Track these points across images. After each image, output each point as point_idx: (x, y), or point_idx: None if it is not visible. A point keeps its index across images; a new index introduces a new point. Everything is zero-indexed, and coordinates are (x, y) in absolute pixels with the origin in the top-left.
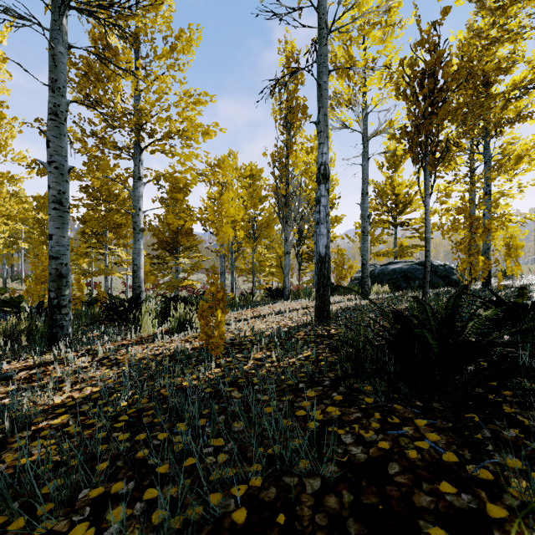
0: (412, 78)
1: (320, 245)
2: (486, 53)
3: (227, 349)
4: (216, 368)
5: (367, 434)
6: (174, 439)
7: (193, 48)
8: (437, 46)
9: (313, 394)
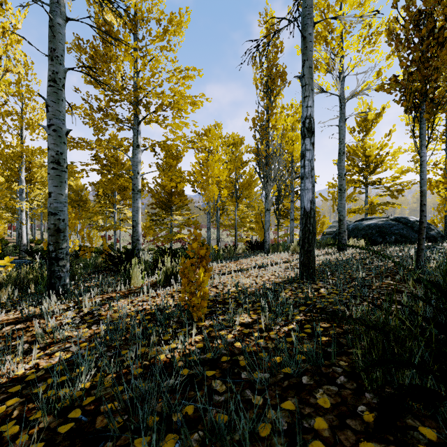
0: (407, 20)
1: (305, 200)
2: None
3: (210, 307)
4: (196, 334)
5: None
6: None
7: (183, 29)
8: None
9: (328, 402)
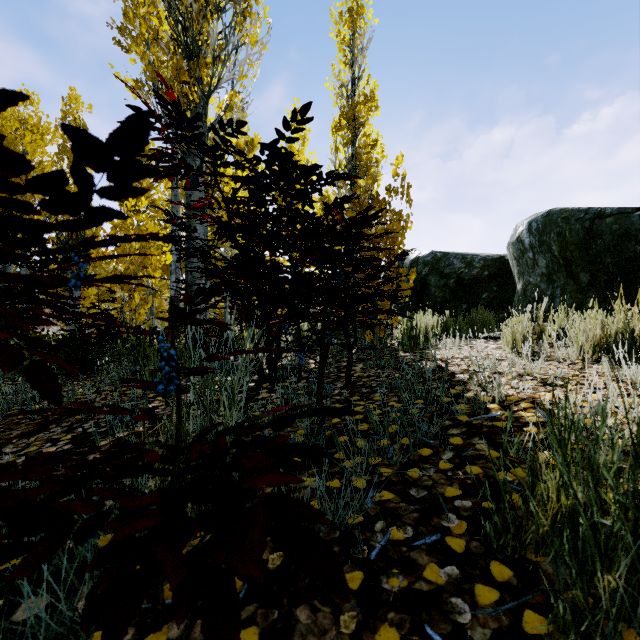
0: None
1: None
2: None
3: None
4: None
5: None
6: None
7: None
8: None
9: None
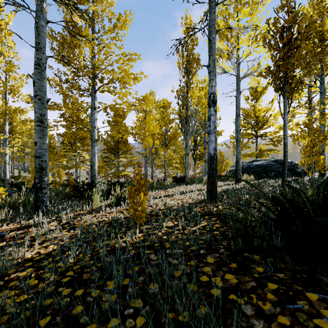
0: (275, 32)
1: (210, 148)
2: (326, 14)
3: (148, 218)
4: (139, 233)
5: (265, 306)
6: (103, 297)
7: (127, 25)
8: (293, 8)
9: (212, 260)
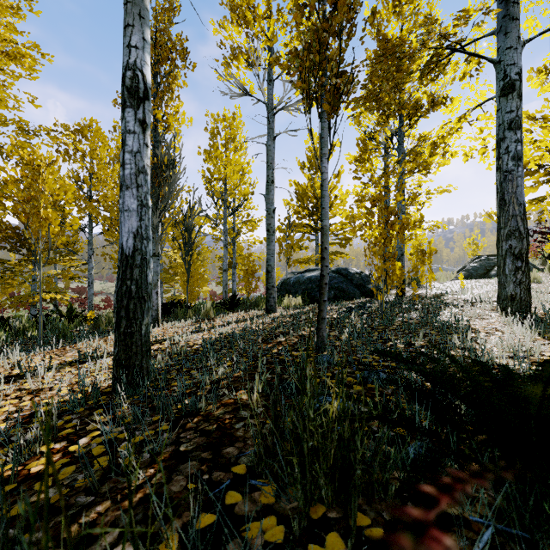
0: None
1: (124, 231)
2: None
3: None
4: None
5: None
6: None
7: None
8: None
9: None
